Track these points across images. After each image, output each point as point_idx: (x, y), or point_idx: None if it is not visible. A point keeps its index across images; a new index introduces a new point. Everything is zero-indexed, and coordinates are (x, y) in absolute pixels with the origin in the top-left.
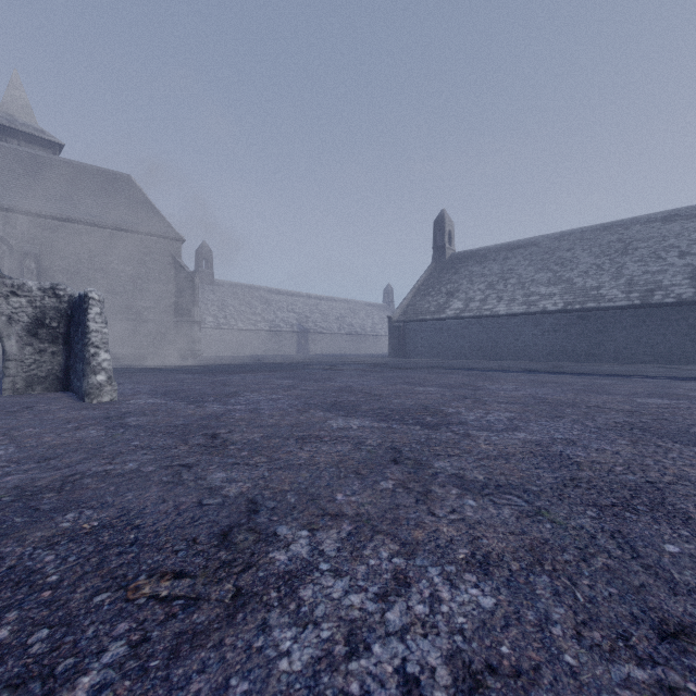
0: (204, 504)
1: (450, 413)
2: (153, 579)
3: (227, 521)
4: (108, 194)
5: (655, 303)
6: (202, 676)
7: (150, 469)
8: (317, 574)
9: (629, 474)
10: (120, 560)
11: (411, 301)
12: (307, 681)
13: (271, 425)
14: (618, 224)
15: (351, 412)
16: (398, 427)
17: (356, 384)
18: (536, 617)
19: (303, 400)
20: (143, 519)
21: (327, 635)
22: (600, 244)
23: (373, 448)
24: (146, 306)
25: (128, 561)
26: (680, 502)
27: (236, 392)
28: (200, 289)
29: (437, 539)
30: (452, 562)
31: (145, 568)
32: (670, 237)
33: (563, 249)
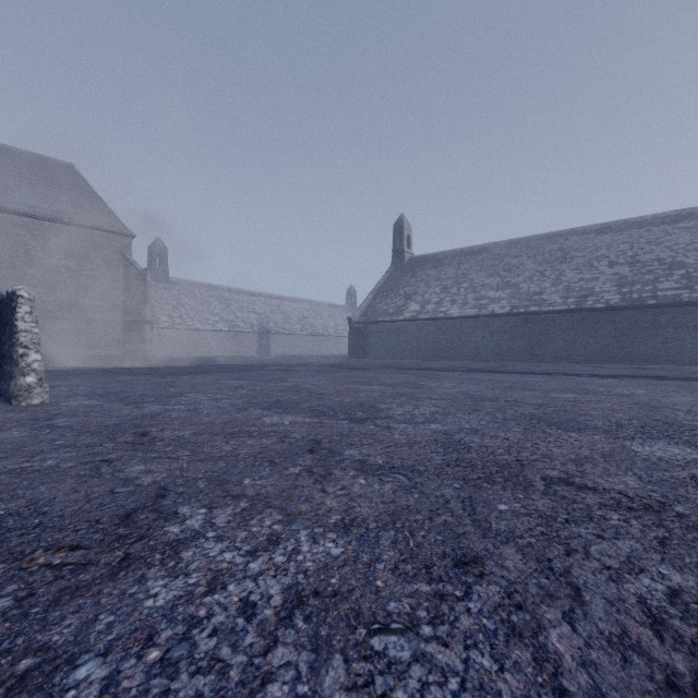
0: (116, 492)
1: (382, 409)
2: (50, 552)
3: (134, 505)
4: (47, 183)
5: (587, 308)
6: (76, 615)
7: (69, 465)
8: (202, 540)
9: (505, 455)
10: (20, 540)
11: (371, 303)
12: (165, 611)
13: (205, 423)
14: (559, 234)
15: (289, 410)
16: (327, 422)
17: (305, 384)
18: (370, 558)
19: (246, 400)
20: (51, 507)
21: (194, 581)
22: (543, 252)
23: (296, 440)
24: (91, 304)
25: (29, 540)
26: (531, 474)
27: (180, 392)
28: (154, 287)
29: (318, 510)
30: (323, 526)
31: (43, 544)
32: (602, 248)
33: (511, 256)
